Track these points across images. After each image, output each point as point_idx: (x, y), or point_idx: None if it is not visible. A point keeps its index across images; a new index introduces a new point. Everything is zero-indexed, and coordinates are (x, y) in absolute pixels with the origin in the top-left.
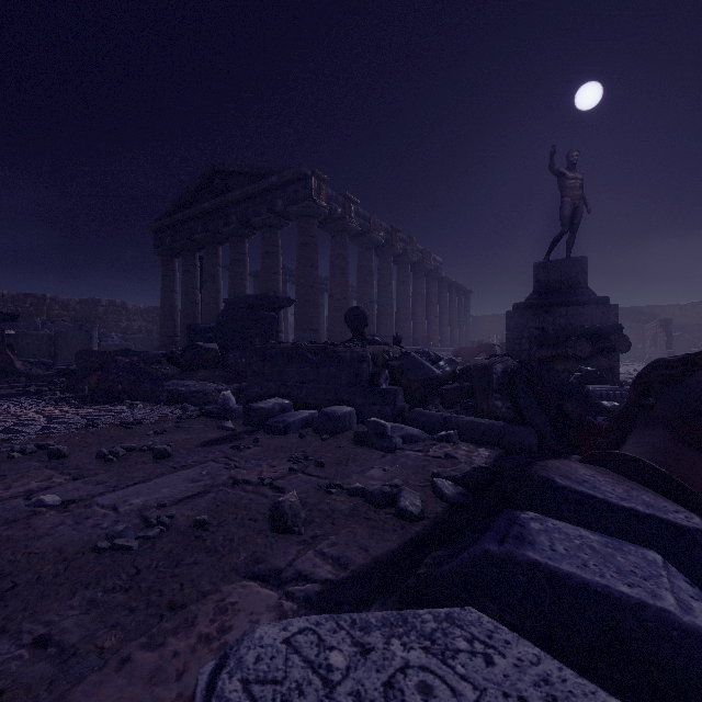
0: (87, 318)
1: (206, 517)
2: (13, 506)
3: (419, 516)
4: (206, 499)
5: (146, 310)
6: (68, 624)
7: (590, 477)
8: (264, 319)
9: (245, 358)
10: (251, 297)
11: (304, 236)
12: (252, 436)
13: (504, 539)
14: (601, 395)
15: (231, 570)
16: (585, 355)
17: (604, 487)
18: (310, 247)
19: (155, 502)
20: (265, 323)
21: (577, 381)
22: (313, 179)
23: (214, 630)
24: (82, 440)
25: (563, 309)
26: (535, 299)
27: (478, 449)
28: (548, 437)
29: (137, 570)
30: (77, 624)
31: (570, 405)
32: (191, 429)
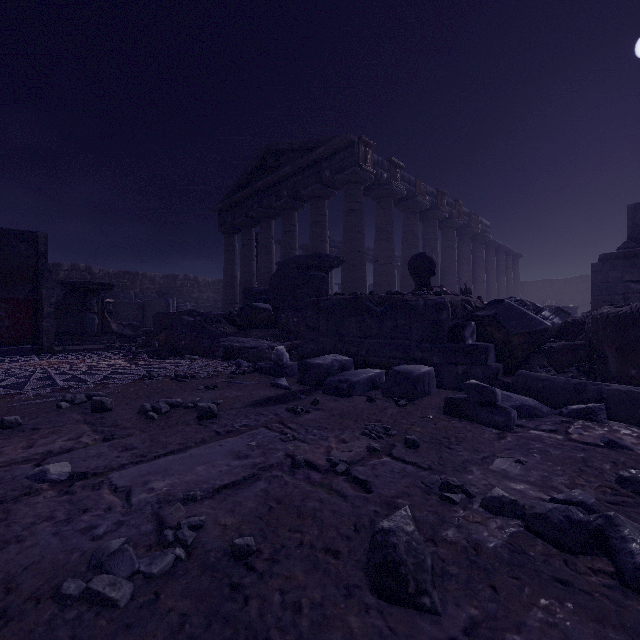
0: (168, 290)
1: (251, 539)
2: (15, 475)
3: None
4: (254, 492)
5: (213, 283)
6: None
7: None
8: (315, 279)
9: (296, 317)
10: (302, 257)
11: (350, 202)
12: (310, 396)
13: None
14: None
15: None
16: None
17: None
18: (357, 212)
19: (182, 490)
20: (316, 283)
21: None
22: (359, 145)
23: None
24: (134, 392)
25: None
26: (632, 248)
27: None
28: None
29: None
30: None
31: None
32: (243, 385)
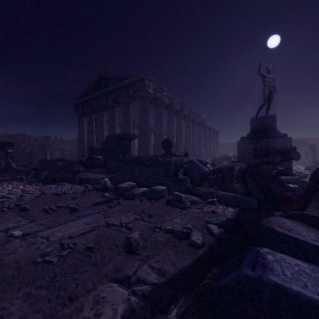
0: (45, 145)
1: (92, 244)
2: None
3: (201, 245)
4: (93, 234)
5: (71, 141)
6: (14, 309)
7: (294, 227)
8: (124, 145)
9: (115, 162)
10: (118, 134)
11: (142, 106)
12: (117, 200)
13: (254, 266)
14: (288, 181)
15: (104, 276)
16: (278, 162)
17: (303, 233)
18: (145, 111)
19: (68, 235)
20: (124, 146)
21: (275, 174)
22: (146, 80)
23: (92, 315)
24: (37, 202)
25: (264, 140)
26: (251, 135)
27: (228, 208)
28: (263, 202)
29: (54, 275)
30: (18, 309)
31: (273, 186)
32: (89, 196)
